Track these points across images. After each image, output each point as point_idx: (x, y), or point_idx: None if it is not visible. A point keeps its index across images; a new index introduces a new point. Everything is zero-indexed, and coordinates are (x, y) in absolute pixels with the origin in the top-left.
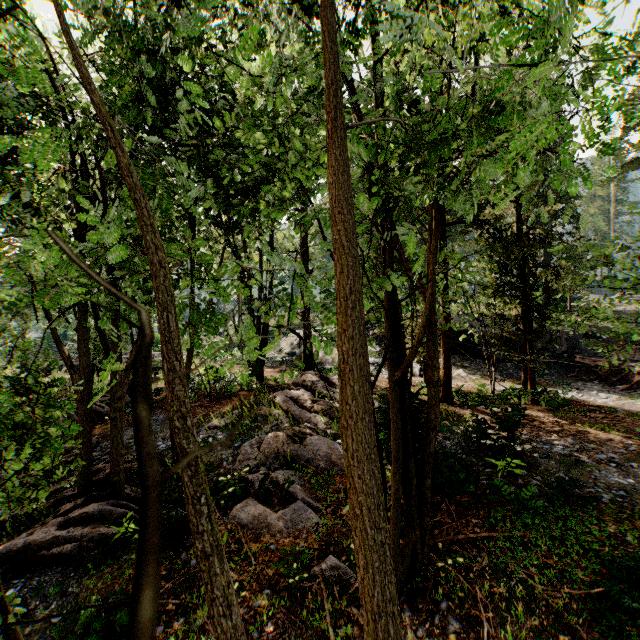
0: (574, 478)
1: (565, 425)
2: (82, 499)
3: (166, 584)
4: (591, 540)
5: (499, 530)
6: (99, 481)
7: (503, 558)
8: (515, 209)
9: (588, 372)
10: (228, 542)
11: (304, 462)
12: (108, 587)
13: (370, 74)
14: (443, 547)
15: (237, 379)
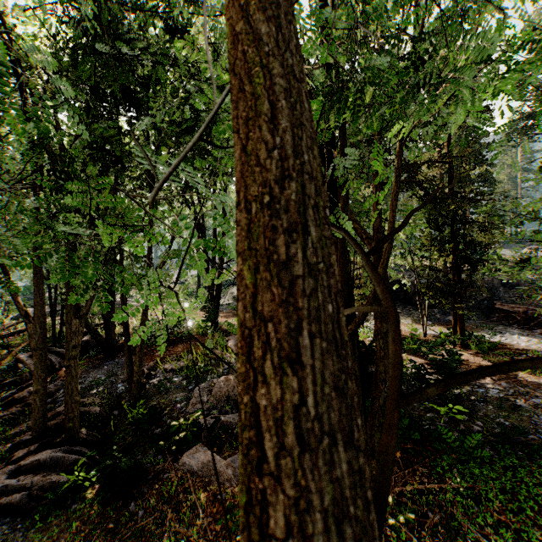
0: (514, 424)
1: None
2: (36, 445)
3: (112, 539)
4: (541, 493)
5: (447, 481)
6: (57, 425)
7: (454, 513)
8: (446, 170)
9: (507, 317)
10: (177, 491)
11: None
12: (54, 541)
13: (322, 5)
14: (393, 501)
15: (193, 324)
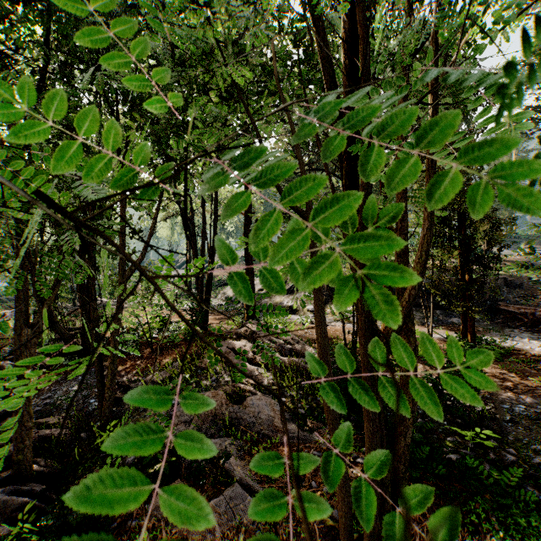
0: None
1: (517, 379)
2: None
3: None
4: None
5: (487, 535)
6: (9, 453)
7: None
8: None
9: (513, 319)
10: None
11: (244, 427)
12: None
13: None
14: None
15: (180, 328)
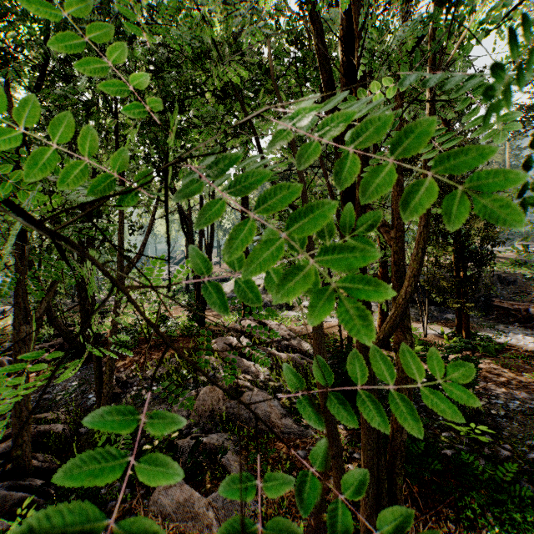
0: None
1: (511, 375)
2: None
3: None
4: None
5: (482, 530)
6: (8, 449)
7: None
8: None
9: (506, 315)
10: None
11: (241, 422)
12: None
13: None
14: None
15: (178, 324)
